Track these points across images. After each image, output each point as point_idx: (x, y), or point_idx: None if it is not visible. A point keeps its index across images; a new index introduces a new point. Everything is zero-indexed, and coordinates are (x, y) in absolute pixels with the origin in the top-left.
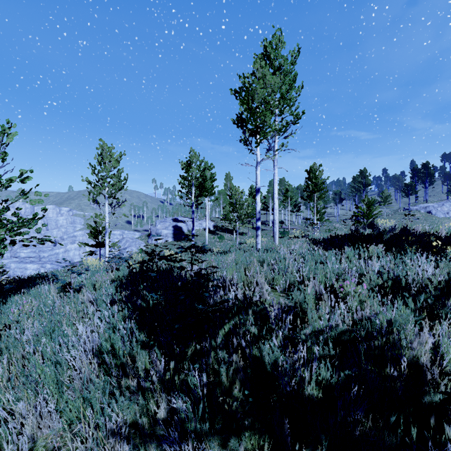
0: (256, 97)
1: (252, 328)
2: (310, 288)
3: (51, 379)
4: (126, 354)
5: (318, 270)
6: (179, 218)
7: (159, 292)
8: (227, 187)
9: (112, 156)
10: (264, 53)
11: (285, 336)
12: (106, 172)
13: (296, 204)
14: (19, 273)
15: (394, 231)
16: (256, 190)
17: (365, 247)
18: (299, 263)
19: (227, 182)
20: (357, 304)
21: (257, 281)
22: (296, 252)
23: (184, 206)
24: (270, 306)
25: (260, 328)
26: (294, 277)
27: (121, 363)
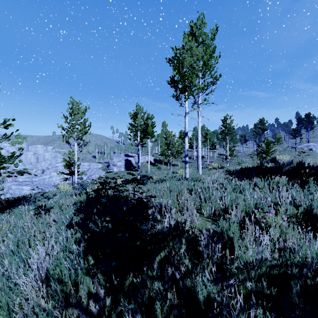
0: (185, 63)
1: (186, 261)
2: (233, 216)
3: (6, 302)
4: (72, 280)
5: (240, 201)
6: (129, 154)
7: (107, 216)
8: (164, 131)
9: (79, 109)
10: (191, 31)
11: (214, 263)
12: (75, 121)
13: (213, 144)
14: (18, 193)
15: (292, 165)
16: (185, 134)
17: (273, 179)
18: (220, 191)
19: (164, 128)
20: (278, 233)
21: (187, 207)
22: (217, 182)
23: (132, 145)
24: (200, 233)
25: (191, 253)
26: (217, 205)
27: (67, 288)
